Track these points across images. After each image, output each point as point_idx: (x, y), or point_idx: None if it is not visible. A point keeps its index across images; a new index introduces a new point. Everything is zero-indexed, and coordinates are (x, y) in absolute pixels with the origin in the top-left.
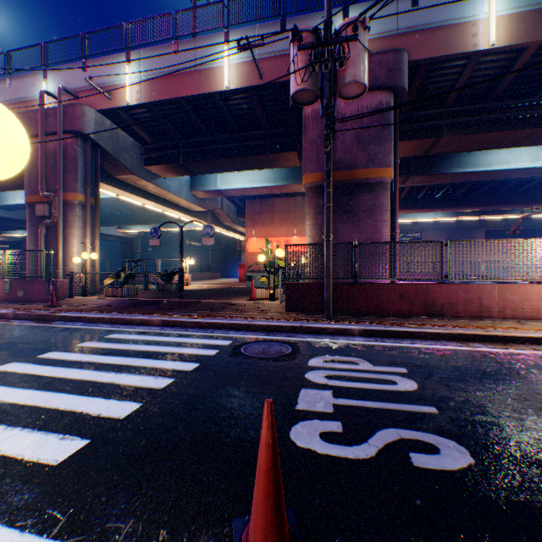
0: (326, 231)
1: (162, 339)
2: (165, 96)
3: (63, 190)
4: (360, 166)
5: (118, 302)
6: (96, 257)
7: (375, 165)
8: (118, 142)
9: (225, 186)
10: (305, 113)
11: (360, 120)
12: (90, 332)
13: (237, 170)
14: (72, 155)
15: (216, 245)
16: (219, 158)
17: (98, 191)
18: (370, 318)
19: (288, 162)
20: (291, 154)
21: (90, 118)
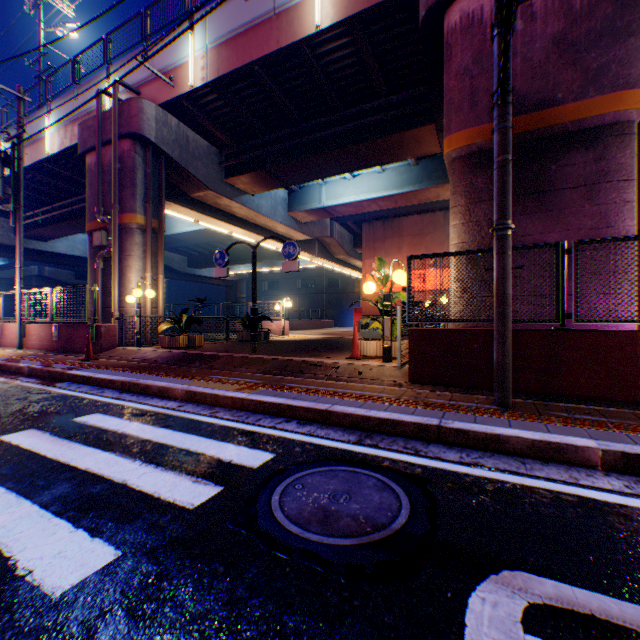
0: (497, 216)
1: (149, 434)
2: (235, 64)
3: (118, 212)
4: (565, 97)
5: (165, 356)
6: (151, 295)
7: (602, 89)
8: (187, 147)
9: (332, 201)
10: (447, 25)
11: (565, 6)
12: (69, 406)
13: (344, 172)
14: (129, 165)
15: (331, 287)
16: (317, 154)
17: (162, 211)
18: (612, 413)
19: (419, 146)
20: (424, 130)
21: (148, 116)
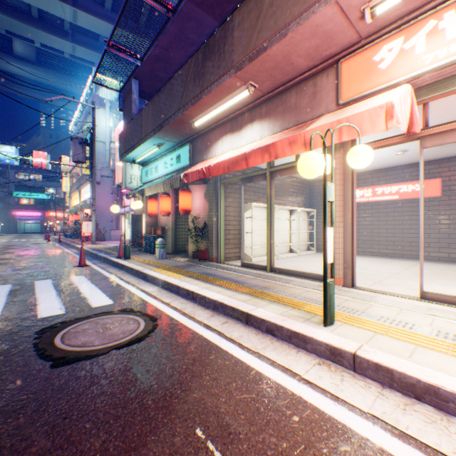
0: None
1: None
2: None
3: None
4: None
5: None
6: None
7: None
8: None
9: None
10: None
11: None
12: None
13: None
14: None
15: None
16: None
17: None
18: None
19: None
20: None
21: None
